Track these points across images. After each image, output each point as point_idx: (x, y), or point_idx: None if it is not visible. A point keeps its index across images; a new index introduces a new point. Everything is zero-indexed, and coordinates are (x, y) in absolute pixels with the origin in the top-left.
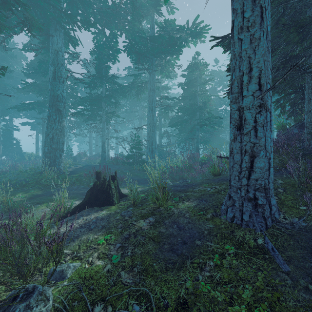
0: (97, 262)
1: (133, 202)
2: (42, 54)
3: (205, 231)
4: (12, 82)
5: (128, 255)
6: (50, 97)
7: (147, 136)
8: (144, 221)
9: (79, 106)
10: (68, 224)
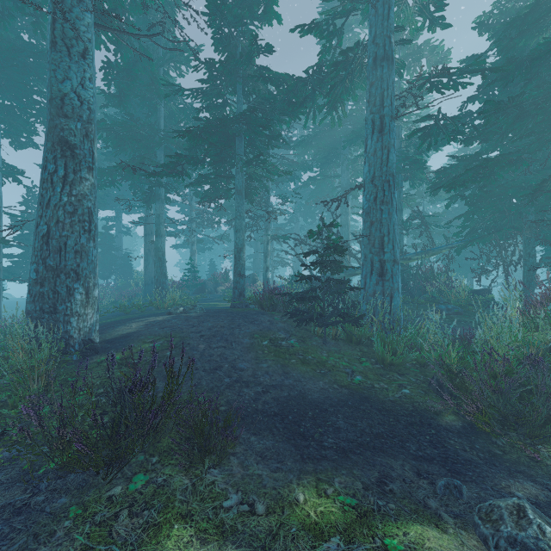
0: None
1: None
2: None
3: None
4: None
5: None
6: (47, 106)
7: (365, 222)
8: None
9: None
10: None
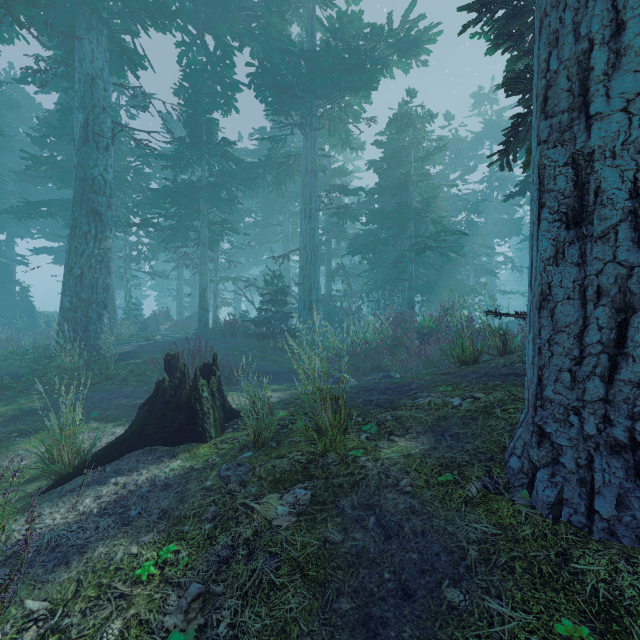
0: None
1: (254, 436)
2: (64, 91)
3: (470, 547)
4: (14, 162)
5: (220, 639)
6: (77, 182)
7: (301, 275)
8: (280, 497)
9: (150, 208)
10: (71, 502)
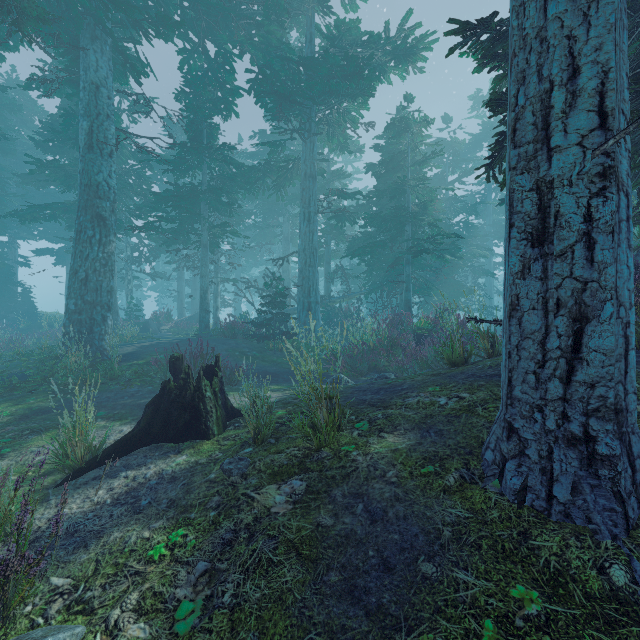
0: (130, 629)
1: (254, 433)
2: (68, 97)
3: (445, 529)
4: (16, 164)
5: (225, 606)
6: (82, 188)
7: (300, 277)
8: (278, 488)
9: (151, 211)
10: (85, 494)
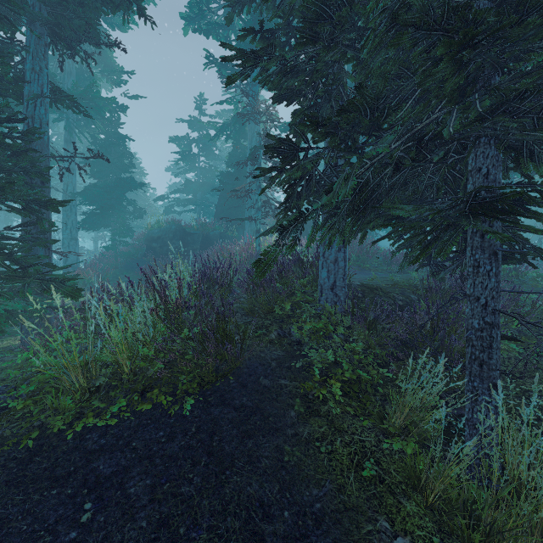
0: None
1: None
2: None
3: None
4: None
5: None
6: None
7: None
8: None
9: None
10: None
